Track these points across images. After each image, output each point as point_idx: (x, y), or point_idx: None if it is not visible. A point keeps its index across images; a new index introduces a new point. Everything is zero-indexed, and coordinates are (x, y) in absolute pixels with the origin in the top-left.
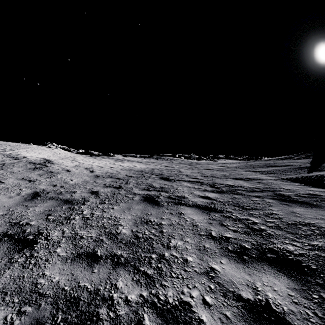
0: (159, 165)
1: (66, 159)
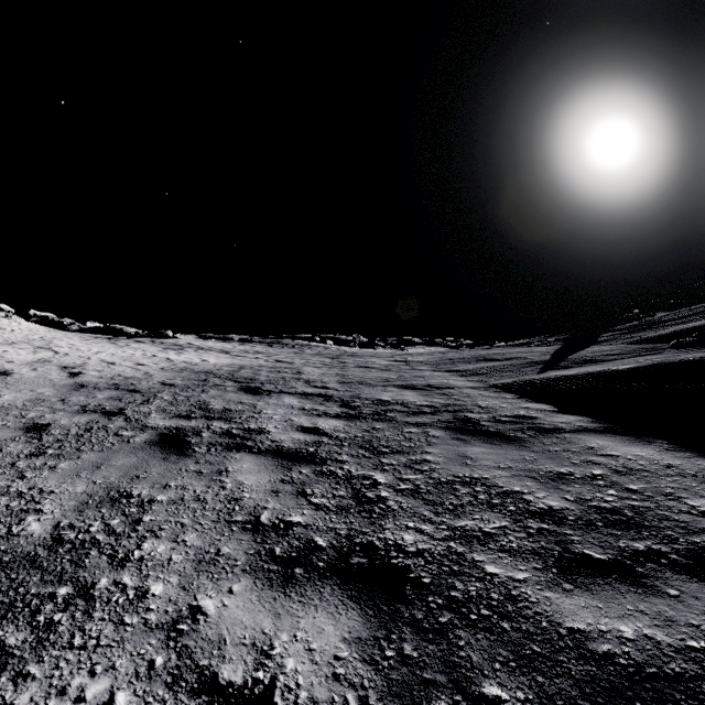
0: (263, 359)
1: (24, 344)
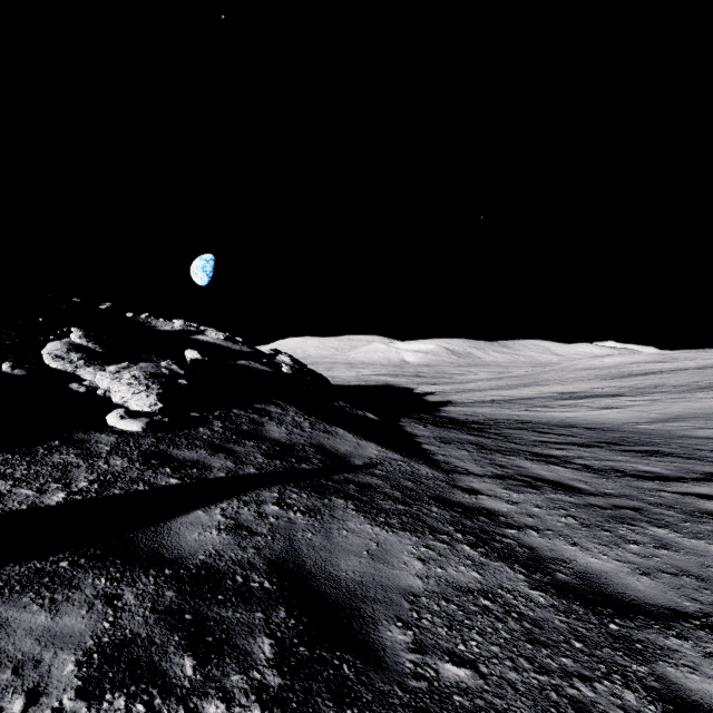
0: None
1: None
